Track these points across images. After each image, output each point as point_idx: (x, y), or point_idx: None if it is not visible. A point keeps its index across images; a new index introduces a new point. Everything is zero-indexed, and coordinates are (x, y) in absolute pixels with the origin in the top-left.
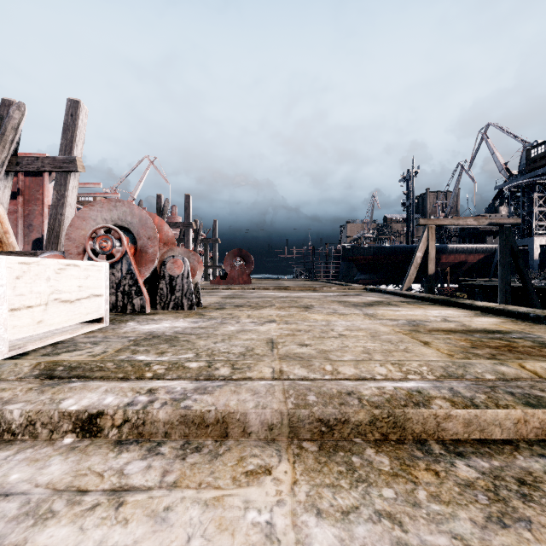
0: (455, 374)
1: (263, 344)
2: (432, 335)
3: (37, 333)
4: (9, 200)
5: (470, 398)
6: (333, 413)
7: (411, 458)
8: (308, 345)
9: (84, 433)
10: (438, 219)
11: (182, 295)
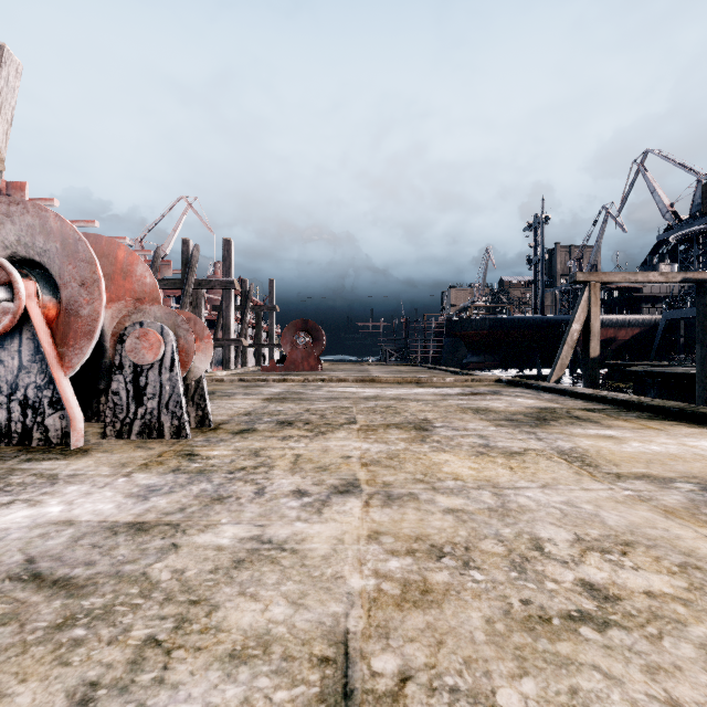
0: None
1: None
2: None
3: None
4: None
5: None
6: None
7: None
8: None
9: None
10: (604, 273)
11: (161, 406)
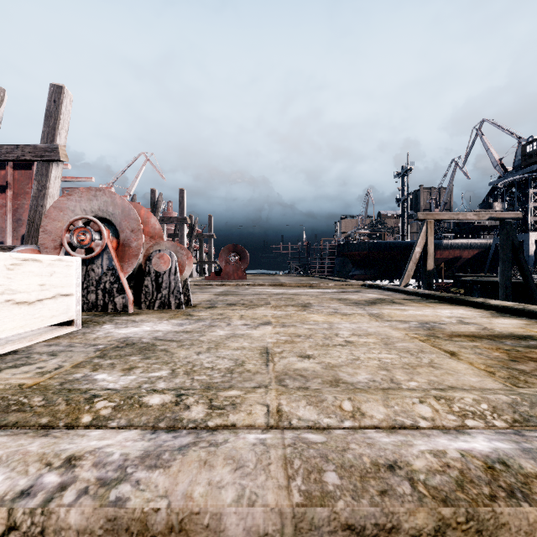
0: (534, 418)
1: (256, 355)
2: (455, 342)
3: None
4: None
5: None
6: (370, 514)
7: None
8: (310, 357)
9: None
10: (437, 214)
11: (170, 293)
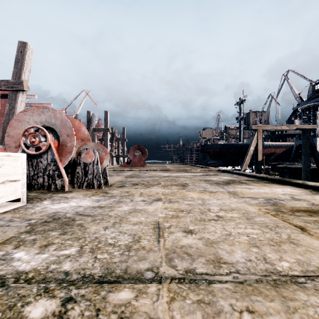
0: None
1: (150, 230)
2: (298, 217)
3: None
4: None
5: None
6: None
7: None
8: (193, 233)
9: None
10: (264, 126)
11: (93, 177)
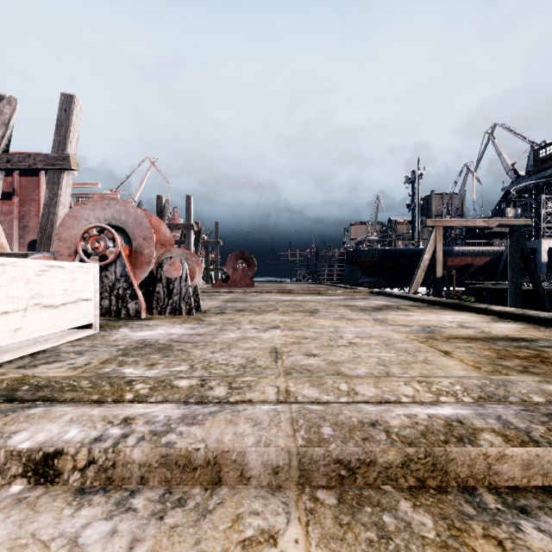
0: (496, 396)
1: (266, 354)
2: (451, 343)
3: (13, 342)
4: (4, 201)
5: (526, 431)
6: (355, 452)
7: (461, 517)
8: (316, 356)
9: (38, 478)
10: (446, 220)
11: (180, 299)
